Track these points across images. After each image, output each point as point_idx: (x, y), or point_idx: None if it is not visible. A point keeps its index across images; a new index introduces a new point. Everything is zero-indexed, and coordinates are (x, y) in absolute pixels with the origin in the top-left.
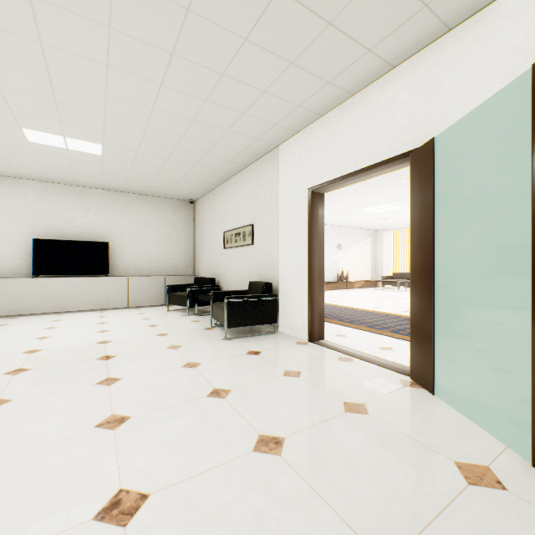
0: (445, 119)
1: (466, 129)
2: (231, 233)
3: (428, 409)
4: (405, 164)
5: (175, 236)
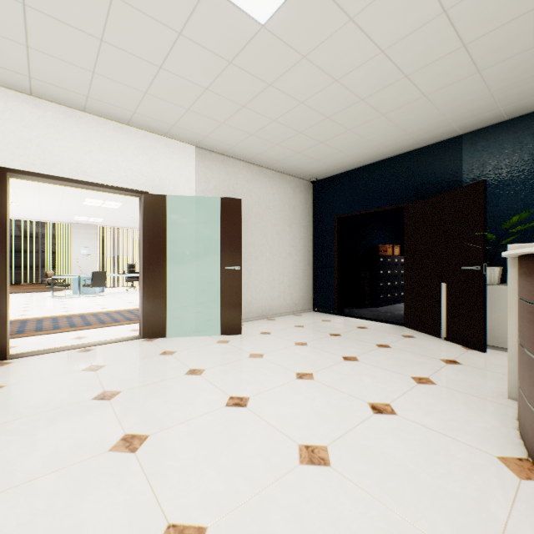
0: (161, 183)
1: (171, 195)
2: None
3: (179, 341)
4: (127, 194)
5: None
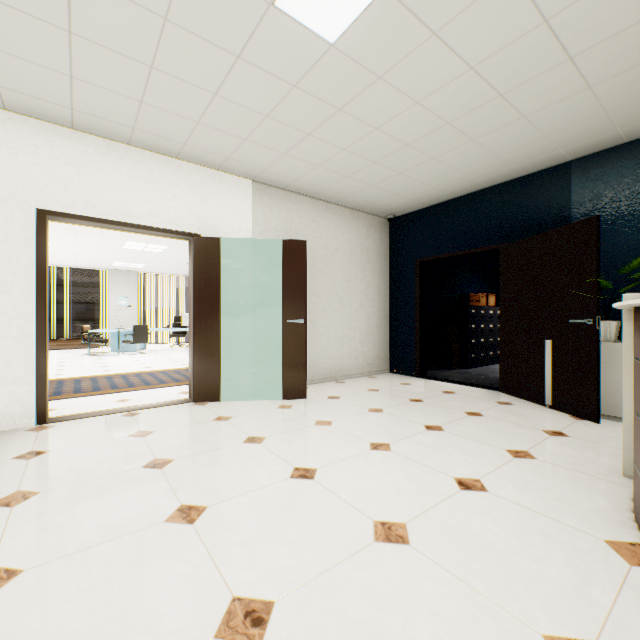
0: (214, 224)
1: (225, 237)
2: None
3: (235, 405)
4: (176, 237)
5: None
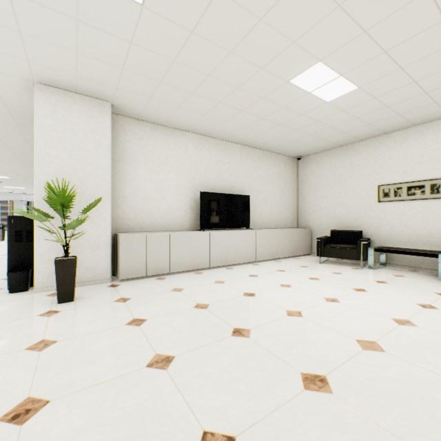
0: None
1: None
2: (396, 186)
3: None
4: None
5: (285, 190)
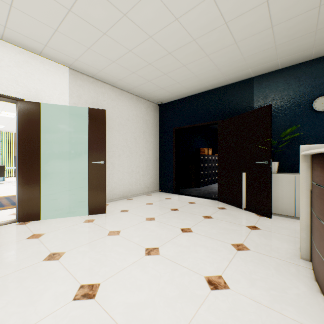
0: (36, 93)
1: (46, 104)
2: None
3: (51, 222)
4: (3, 100)
5: None
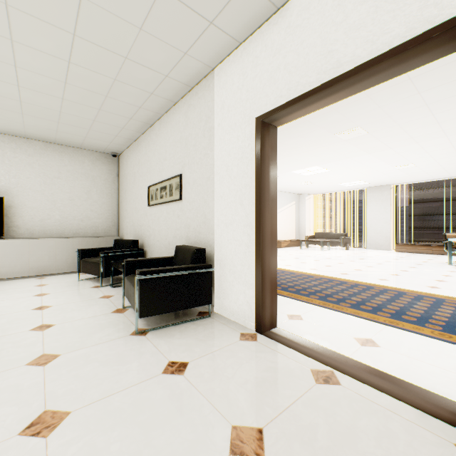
0: None
1: None
2: (156, 188)
3: None
4: (432, 53)
5: (94, 192)
